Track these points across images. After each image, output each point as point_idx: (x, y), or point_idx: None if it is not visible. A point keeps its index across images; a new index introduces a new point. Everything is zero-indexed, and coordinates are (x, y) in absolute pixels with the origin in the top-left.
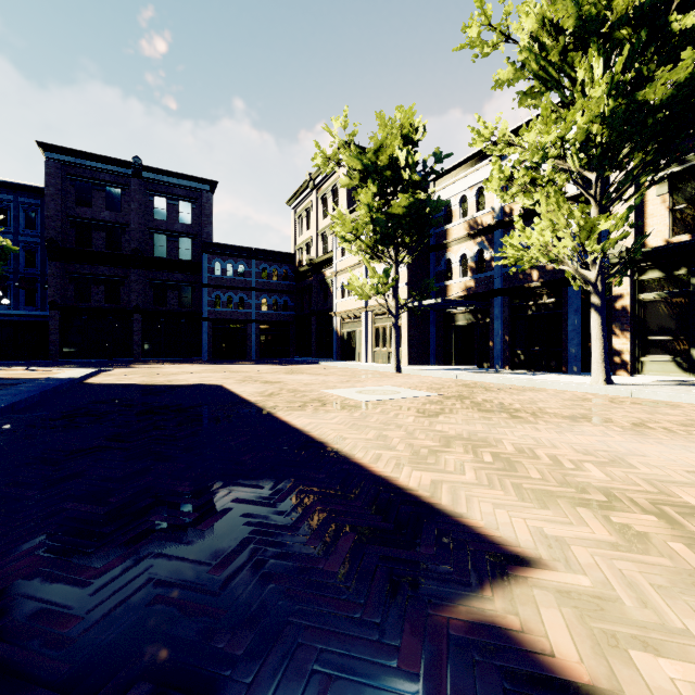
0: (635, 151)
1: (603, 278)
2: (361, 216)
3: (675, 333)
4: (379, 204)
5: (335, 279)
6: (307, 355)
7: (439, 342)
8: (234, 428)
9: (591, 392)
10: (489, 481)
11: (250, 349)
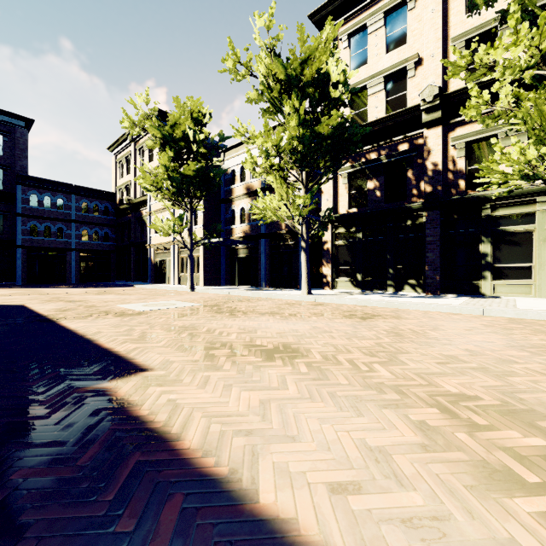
0: (320, 159)
1: (307, 231)
2: (159, 173)
3: (351, 265)
4: (174, 166)
5: (149, 218)
6: (127, 279)
7: (227, 269)
8: (14, 332)
9: (298, 300)
10: (170, 345)
11: (70, 274)
